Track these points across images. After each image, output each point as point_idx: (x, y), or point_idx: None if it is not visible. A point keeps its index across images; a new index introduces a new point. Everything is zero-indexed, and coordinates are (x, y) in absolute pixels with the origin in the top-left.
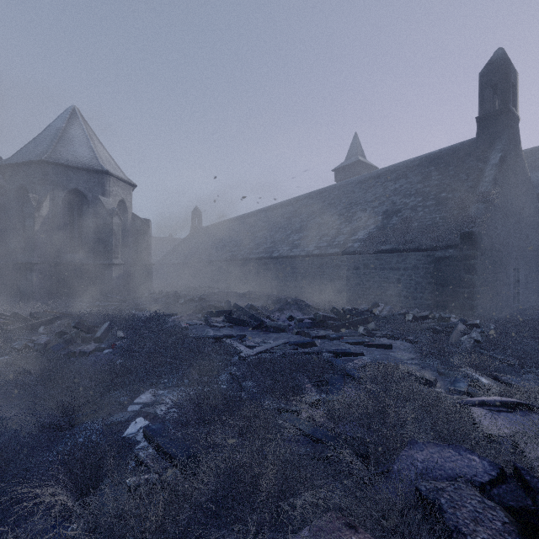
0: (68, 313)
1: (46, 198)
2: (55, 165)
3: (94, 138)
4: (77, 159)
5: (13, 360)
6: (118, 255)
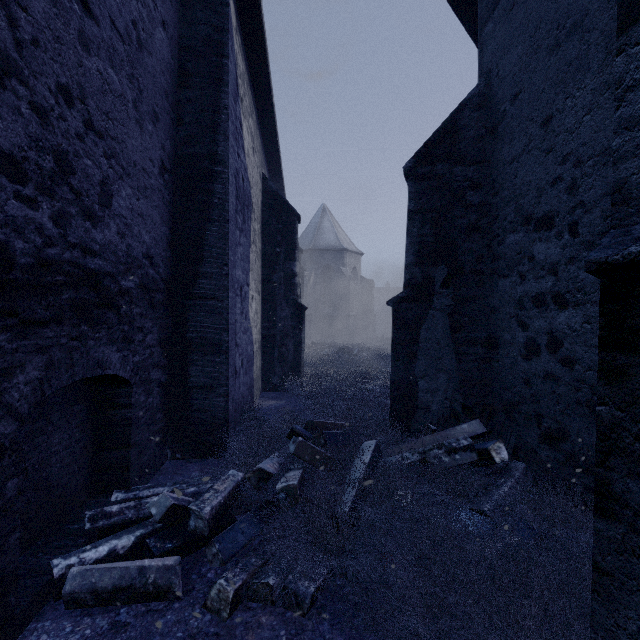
0: (333, 345)
1: (312, 273)
2: (316, 251)
3: (336, 224)
4: (327, 244)
5: (331, 355)
6: (353, 309)
